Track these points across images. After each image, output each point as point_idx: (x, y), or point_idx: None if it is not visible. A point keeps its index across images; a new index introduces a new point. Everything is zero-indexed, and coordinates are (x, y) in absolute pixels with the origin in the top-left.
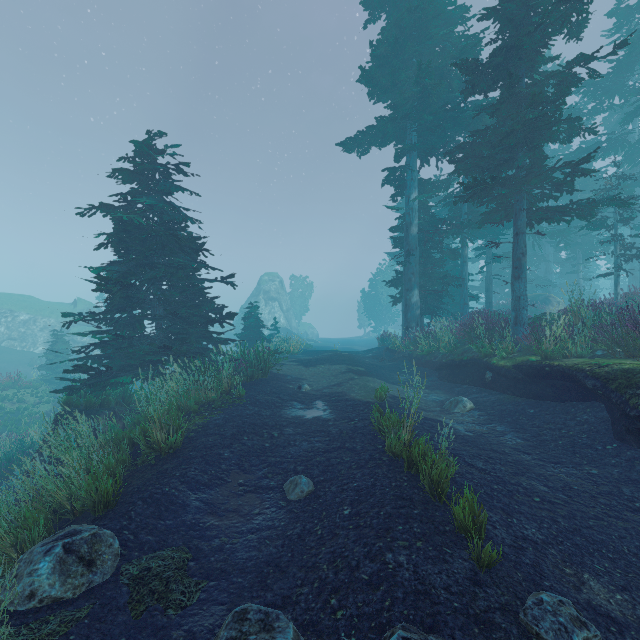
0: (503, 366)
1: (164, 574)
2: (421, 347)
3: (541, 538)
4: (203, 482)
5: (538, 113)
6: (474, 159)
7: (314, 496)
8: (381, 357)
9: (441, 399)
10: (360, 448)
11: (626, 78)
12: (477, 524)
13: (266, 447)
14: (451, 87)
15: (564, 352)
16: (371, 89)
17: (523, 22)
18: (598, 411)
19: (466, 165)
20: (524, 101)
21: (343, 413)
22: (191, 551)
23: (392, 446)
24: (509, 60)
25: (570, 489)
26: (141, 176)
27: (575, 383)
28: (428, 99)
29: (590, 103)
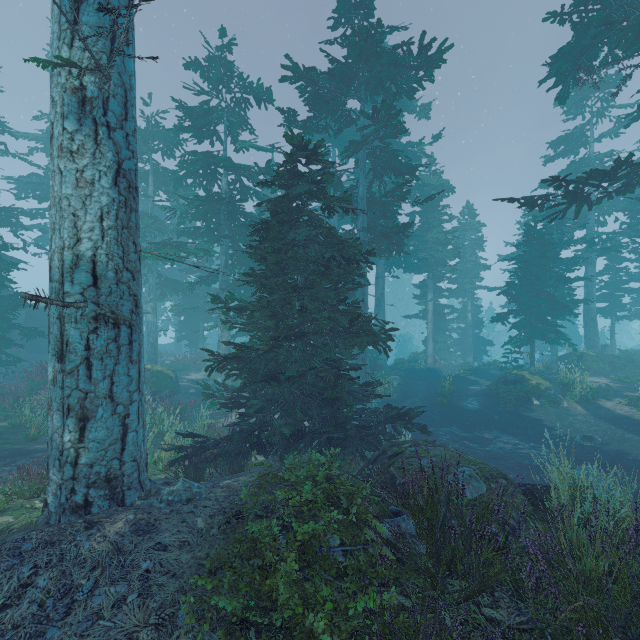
0: None
1: None
2: None
3: None
4: None
5: None
6: None
7: None
8: None
9: None
10: None
11: None
12: None
13: None
14: None
15: None
16: None
17: None
18: None
19: None
20: None
21: None
22: None
23: None
24: None
25: None
26: None
27: None
28: None
29: None
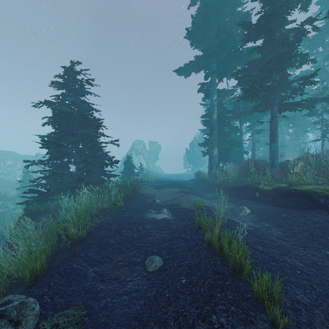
0: (266, 189)
1: (67, 328)
2: (219, 179)
3: (308, 301)
4: (97, 260)
5: (286, 49)
6: (248, 77)
7: (163, 269)
8: (197, 184)
9: (231, 207)
10: (189, 238)
11: (325, 37)
12: (269, 294)
13: (135, 237)
14: (234, 40)
15: (301, 182)
16: (192, 41)
17: (276, 1)
18: (324, 215)
19: (244, 80)
20: (277, 44)
21: (178, 216)
22: (87, 309)
23: (209, 238)
24: (268, 22)
25: (316, 265)
26: (67, 85)
27: (309, 199)
28: (222, 46)
29: (305, 51)
